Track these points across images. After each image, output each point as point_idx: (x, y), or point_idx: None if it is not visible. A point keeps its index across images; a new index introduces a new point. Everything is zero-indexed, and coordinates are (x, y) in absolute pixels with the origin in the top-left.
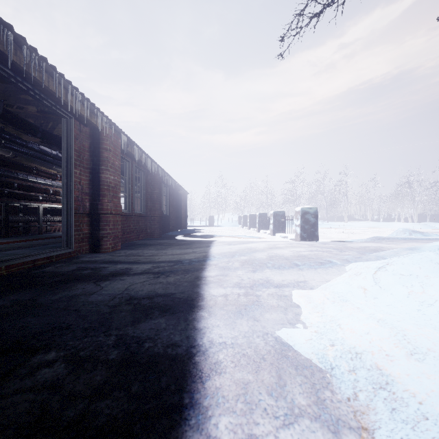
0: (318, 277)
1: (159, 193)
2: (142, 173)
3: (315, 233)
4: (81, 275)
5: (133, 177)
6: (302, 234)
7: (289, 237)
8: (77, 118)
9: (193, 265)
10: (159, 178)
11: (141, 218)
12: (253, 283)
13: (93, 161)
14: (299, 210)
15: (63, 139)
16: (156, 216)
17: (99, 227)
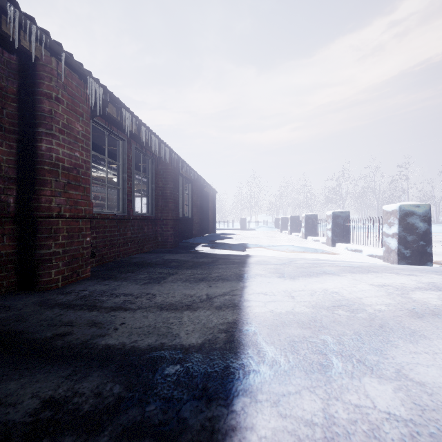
0: None
1: (174, 189)
2: (149, 161)
3: (427, 249)
4: None
5: (131, 163)
6: (401, 250)
7: (365, 252)
8: None
9: (175, 441)
10: (174, 167)
11: (147, 222)
12: None
13: (24, 119)
14: (394, 210)
15: None
16: (169, 219)
17: (33, 242)
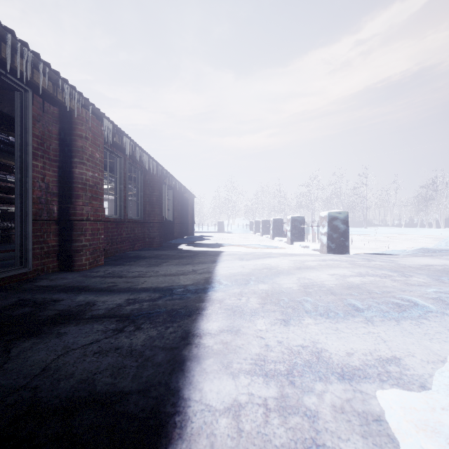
0: (416, 346)
1: (159, 196)
2: (138, 173)
3: (346, 243)
4: (4, 320)
5: (126, 176)
6: (329, 244)
7: (311, 247)
8: (37, 93)
9: (187, 299)
10: (159, 178)
11: (137, 224)
12: (291, 361)
13: (63, 152)
14: (325, 216)
15: (16, 120)
16: (155, 222)
17: (70, 237)
